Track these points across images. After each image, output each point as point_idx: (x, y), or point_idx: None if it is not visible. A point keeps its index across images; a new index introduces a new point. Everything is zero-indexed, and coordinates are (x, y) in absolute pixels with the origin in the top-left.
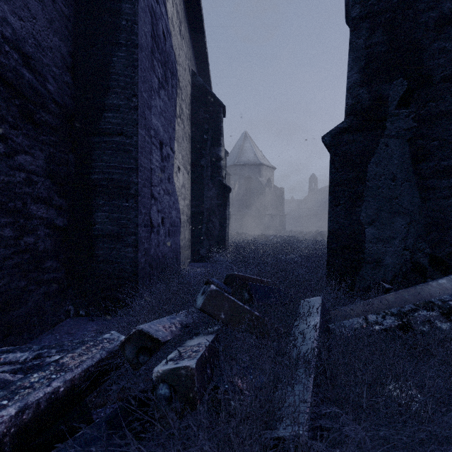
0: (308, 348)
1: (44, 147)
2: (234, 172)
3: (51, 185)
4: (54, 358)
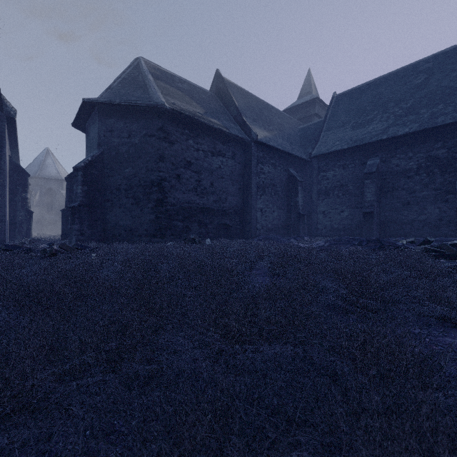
0: (46, 242)
1: None
2: (35, 183)
3: None
4: None
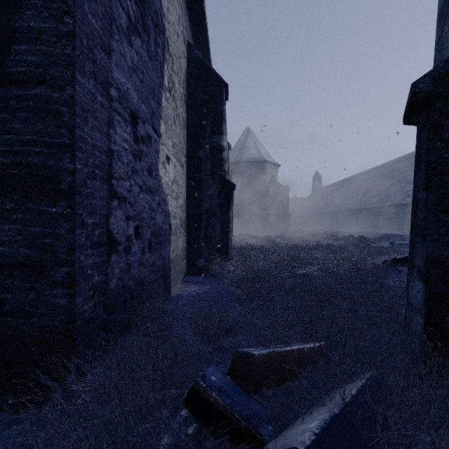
0: None
1: None
2: (237, 170)
3: None
4: None
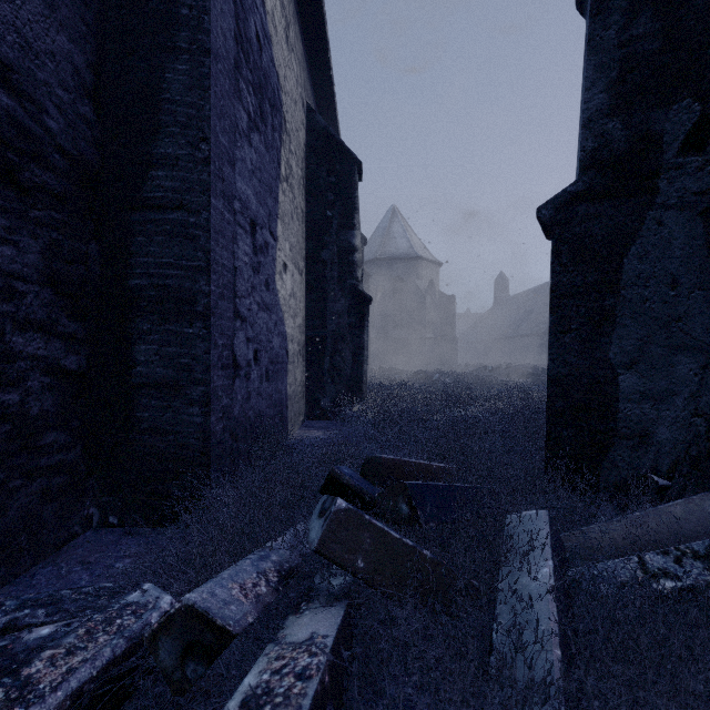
0: None
1: (39, 230)
2: (376, 271)
3: (53, 298)
4: (37, 633)
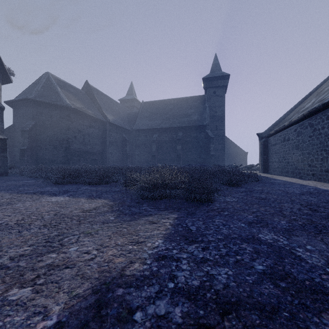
0: None
1: None
2: None
3: None
4: None
